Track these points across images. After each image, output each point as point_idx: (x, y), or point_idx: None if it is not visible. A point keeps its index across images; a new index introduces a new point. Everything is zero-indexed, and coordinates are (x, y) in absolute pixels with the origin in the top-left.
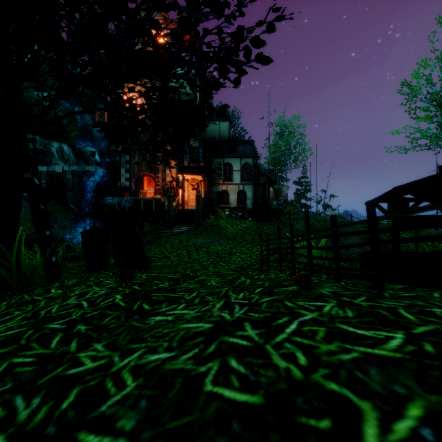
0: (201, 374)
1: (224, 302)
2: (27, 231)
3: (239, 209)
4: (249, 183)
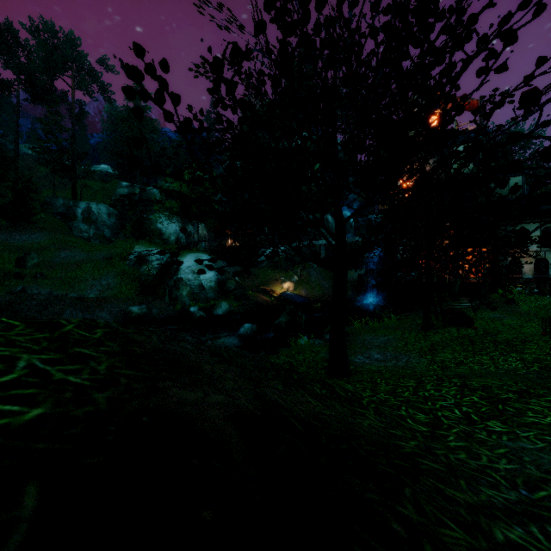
0: (513, 339)
1: (517, 335)
2: (318, 293)
3: (535, 282)
4: None
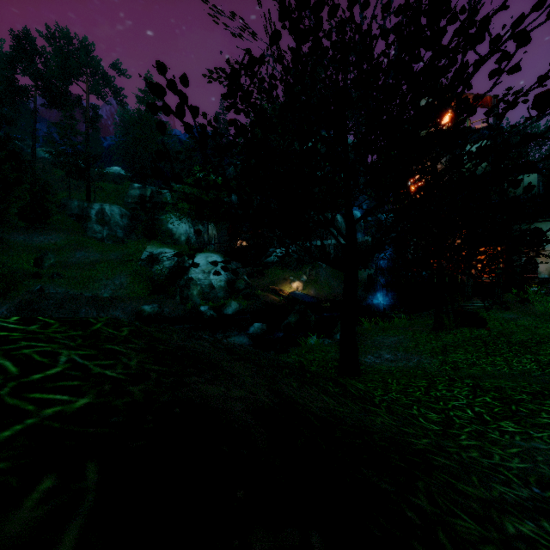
0: (527, 341)
1: (531, 336)
2: (327, 292)
3: None
4: None
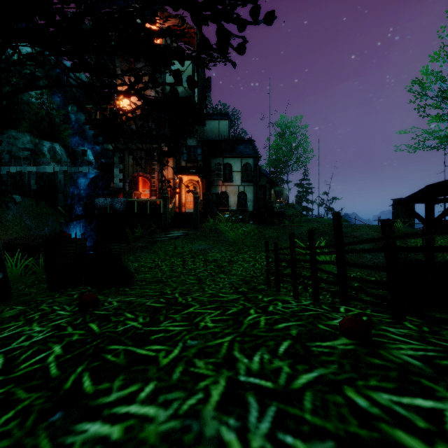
0: None
1: (227, 383)
2: (14, 235)
3: (239, 212)
4: (250, 184)
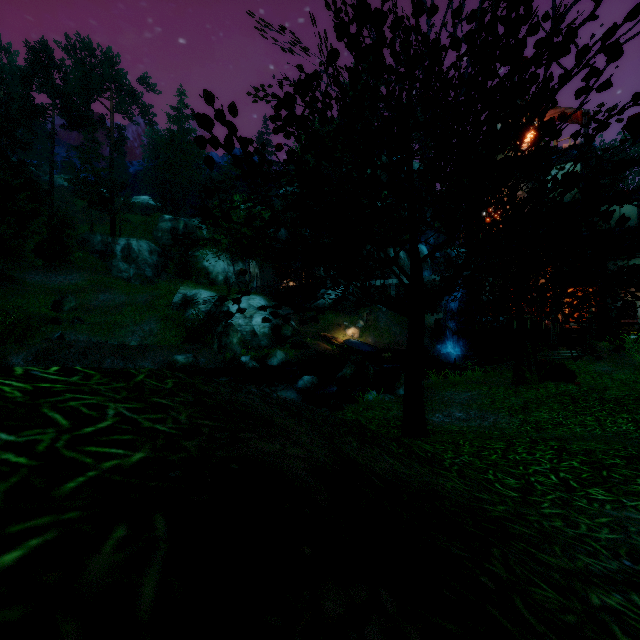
0: (624, 397)
1: (629, 392)
2: (387, 340)
3: None
4: None
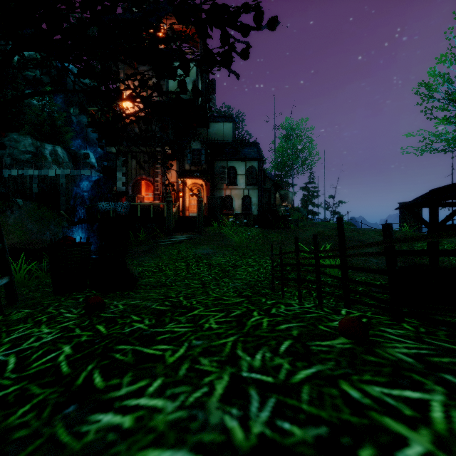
0: None
1: (230, 379)
2: (16, 239)
3: (244, 216)
4: (255, 188)
